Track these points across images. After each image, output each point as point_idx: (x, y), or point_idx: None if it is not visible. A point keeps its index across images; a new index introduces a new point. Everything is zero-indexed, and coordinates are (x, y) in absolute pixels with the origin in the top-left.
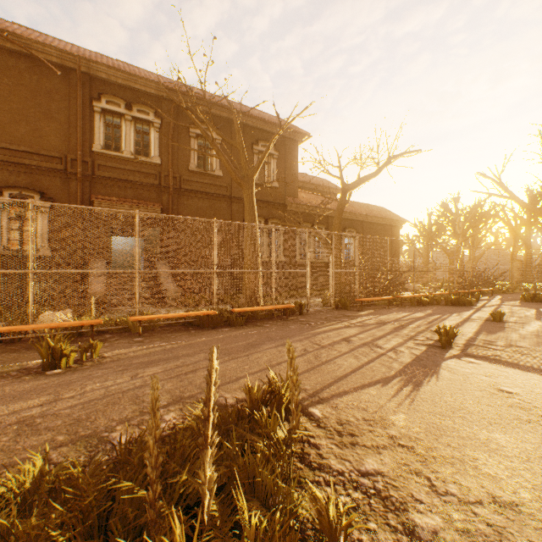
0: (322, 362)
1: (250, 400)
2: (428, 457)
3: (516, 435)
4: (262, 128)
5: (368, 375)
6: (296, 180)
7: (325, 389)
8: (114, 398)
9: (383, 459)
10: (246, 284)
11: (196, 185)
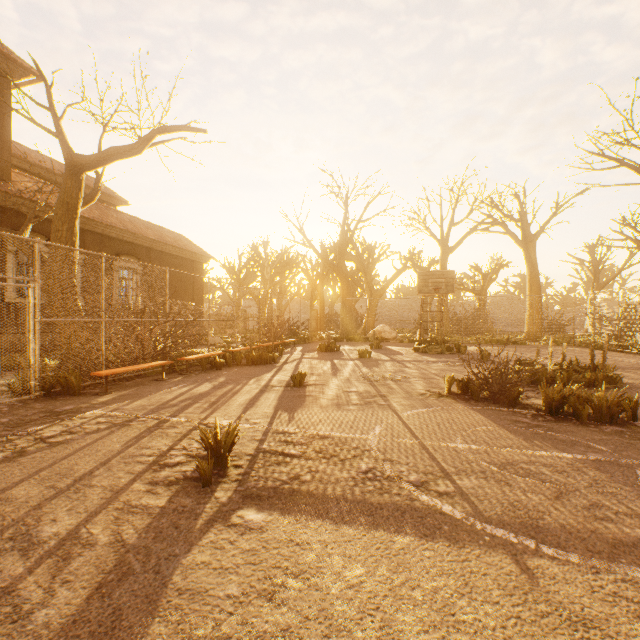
0: None
1: None
2: None
3: None
4: None
5: None
6: (8, 149)
7: None
8: None
9: None
10: None
11: None
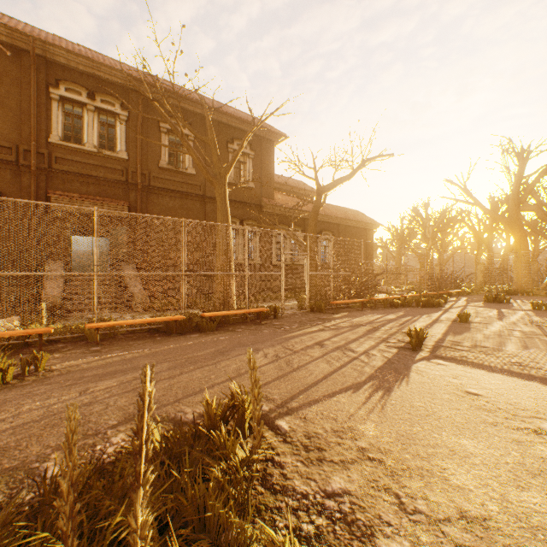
0: (293, 368)
1: (208, 418)
2: (398, 470)
3: (483, 440)
4: (238, 126)
5: (340, 381)
6: (273, 181)
7: (295, 399)
8: (55, 419)
9: (351, 475)
10: (219, 287)
11: (167, 182)
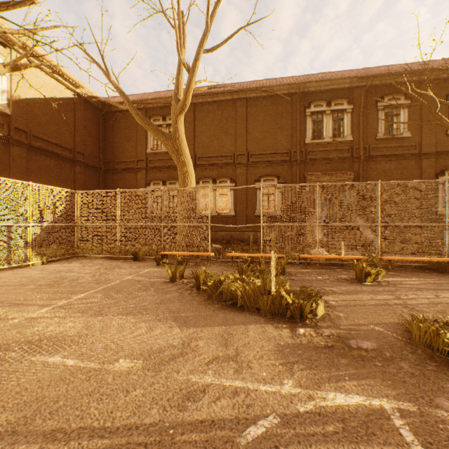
0: None
1: None
2: None
3: None
4: None
5: None
6: None
7: None
8: (444, 305)
9: None
10: None
11: (383, 150)
